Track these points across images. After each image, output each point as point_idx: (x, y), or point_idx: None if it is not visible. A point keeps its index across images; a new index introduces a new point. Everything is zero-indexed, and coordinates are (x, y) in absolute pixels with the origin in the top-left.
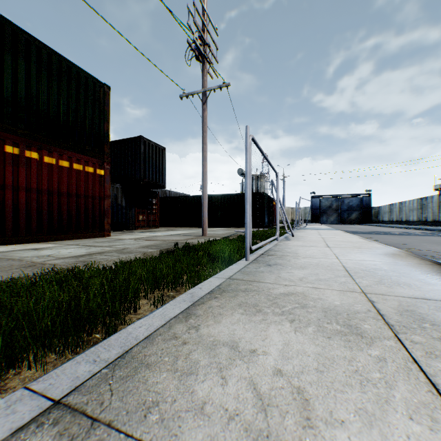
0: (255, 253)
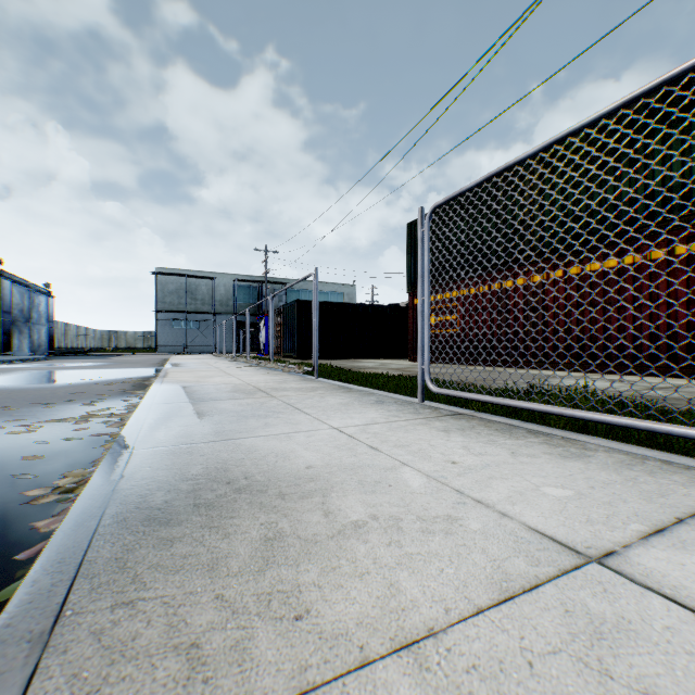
0: (487, 415)
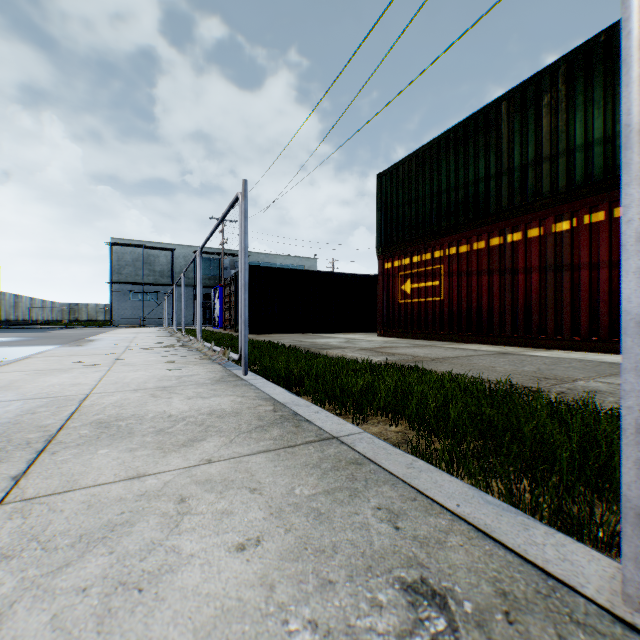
0: None
